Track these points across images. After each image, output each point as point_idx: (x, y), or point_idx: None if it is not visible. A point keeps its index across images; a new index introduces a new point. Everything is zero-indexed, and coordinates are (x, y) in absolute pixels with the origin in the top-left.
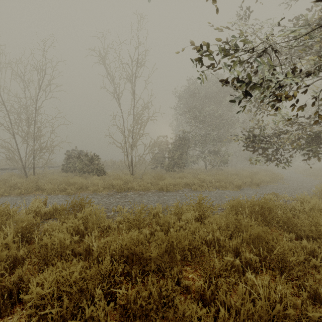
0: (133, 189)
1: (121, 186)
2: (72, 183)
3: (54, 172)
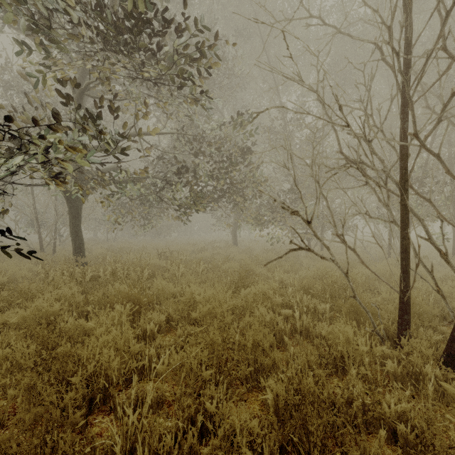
0: None
1: None
2: None
3: None
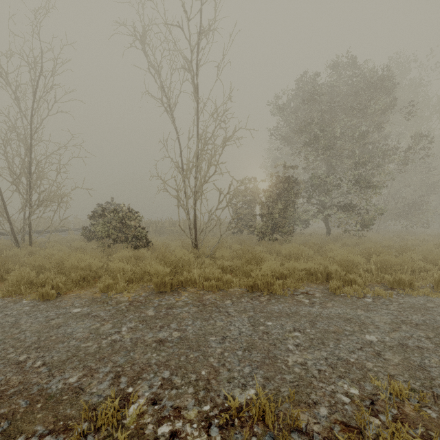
0: (192, 285)
1: (164, 279)
2: (69, 268)
3: (75, 240)
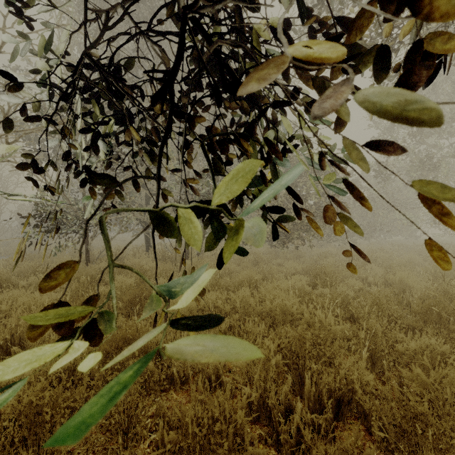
0: None
1: None
2: None
3: None
